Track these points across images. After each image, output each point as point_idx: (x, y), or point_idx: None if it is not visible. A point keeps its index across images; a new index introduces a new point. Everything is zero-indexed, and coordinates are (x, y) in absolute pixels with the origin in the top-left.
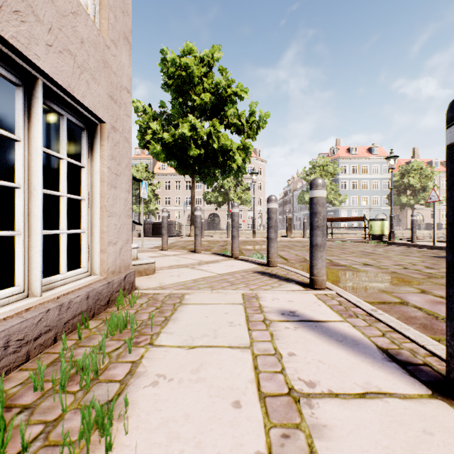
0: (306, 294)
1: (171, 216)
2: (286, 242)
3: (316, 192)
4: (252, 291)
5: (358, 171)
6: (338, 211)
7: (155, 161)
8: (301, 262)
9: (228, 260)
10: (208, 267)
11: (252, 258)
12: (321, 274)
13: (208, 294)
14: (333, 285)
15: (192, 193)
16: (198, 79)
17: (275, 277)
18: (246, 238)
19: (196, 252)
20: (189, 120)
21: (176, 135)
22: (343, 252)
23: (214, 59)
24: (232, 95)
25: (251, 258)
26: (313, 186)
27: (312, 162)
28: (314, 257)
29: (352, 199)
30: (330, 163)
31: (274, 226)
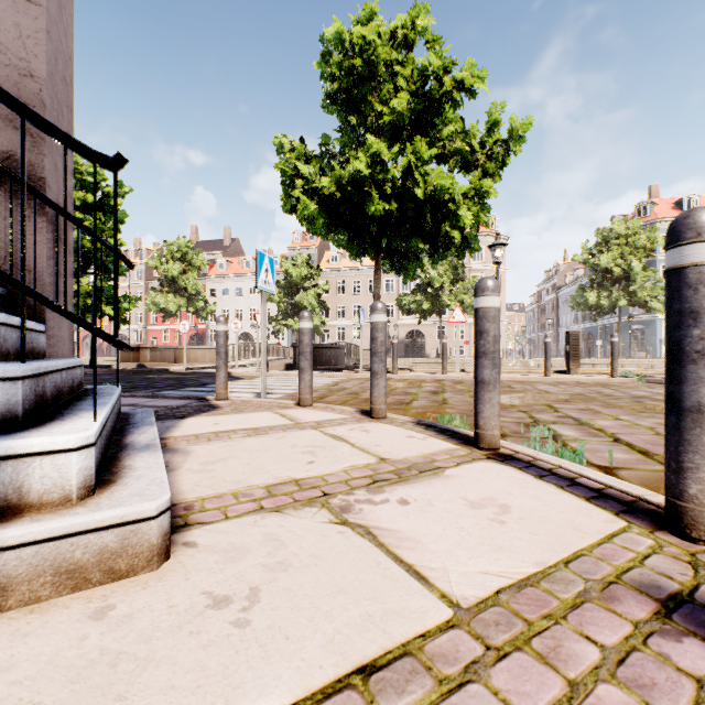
0: None
1: (346, 335)
2: (576, 387)
3: None
4: None
5: None
6: (656, 321)
7: (322, 250)
8: None
9: (468, 463)
10: (401, 508)
11: (549, 457)
12: None
13: None
14: None
15: (375, 290)
16: (386, 77)
17: None
18: None
19: (374, 418)
20: (367, 147)
21: (345, 180)
22: None
23: (416, 30)
24: (453, 90)
25: (547, 457)
26: None
27: (602, 231)
28: None
29: None
30: (640, 230)
31: None
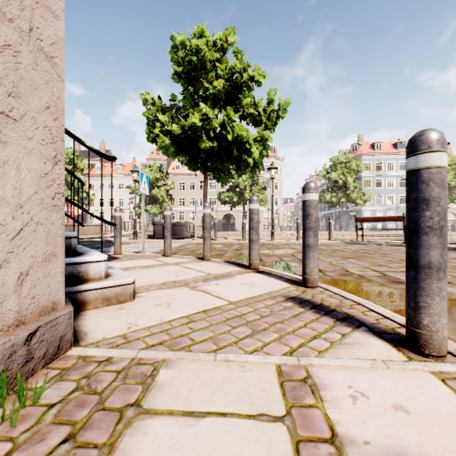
0: (417, 373)
1: (185, 216)
2: None
3: (429, 158)
4: (298, 359)
5: (383, 168)
6: (361, 210)
7: (170, 161)
8: (343, 275)
9: (244, 273)
10: (216, 285)
11: (277, 270)
12: (440, 327)
13: (208, 365)
14: (454, 343)
15: (204, 191)
16: (210, 66)
17: (325, 313)
18: (264, 241)
19: (205, 260)
20: (200, 109)
21: (186, 127)
22: (389, 259)
23: (228, 42)
24: (248, 80)
25: (276, 270)
26: (421, 147)
27: (333, 159)
28: (423, 289)
29: (377, 198)
30: (352, 160)
31: (313, 227)
